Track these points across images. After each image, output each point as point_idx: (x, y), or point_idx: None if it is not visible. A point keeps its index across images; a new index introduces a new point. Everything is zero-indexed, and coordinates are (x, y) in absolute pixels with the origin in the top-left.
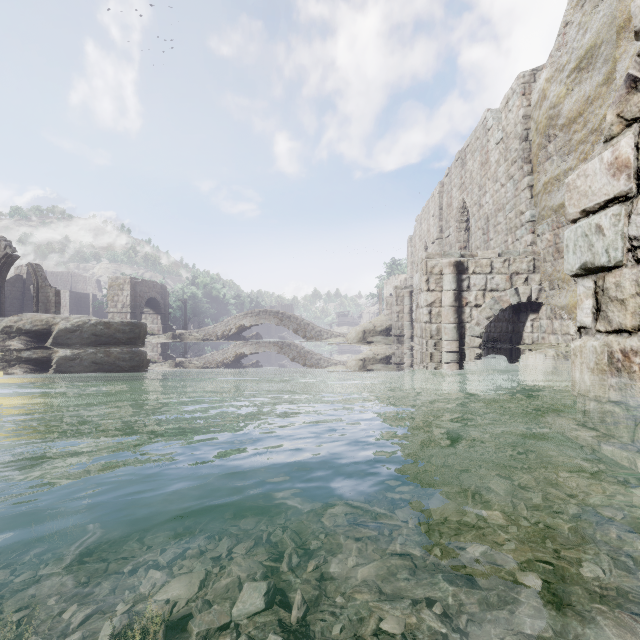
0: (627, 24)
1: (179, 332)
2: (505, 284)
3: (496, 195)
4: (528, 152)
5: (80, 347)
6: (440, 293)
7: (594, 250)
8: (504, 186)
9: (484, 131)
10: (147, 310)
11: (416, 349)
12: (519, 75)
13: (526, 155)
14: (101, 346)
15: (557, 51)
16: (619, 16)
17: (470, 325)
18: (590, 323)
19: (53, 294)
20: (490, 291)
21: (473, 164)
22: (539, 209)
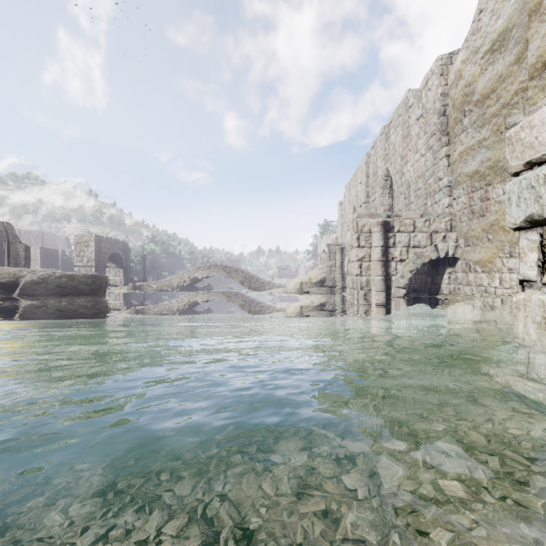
0: (538, 8)
1: (139, 284)
2: (426, 241)
3: (416, 164)
4: (446, 125)
5: (45, 297)
6: (369, 249)
7: (542, 201)
8: (424, 156)
9: (406, 109)
10: (110, 264)
11: (348, 299)
12: (438, 58)
13: (444, 128)
14: (65, 296)
15: (472, 36)
16: (530, 1)
17: (396, 277)
18: (535, 276)
19: (23, 250)
20: (413, 247)
21: (396, 138)
22: (455, 175)
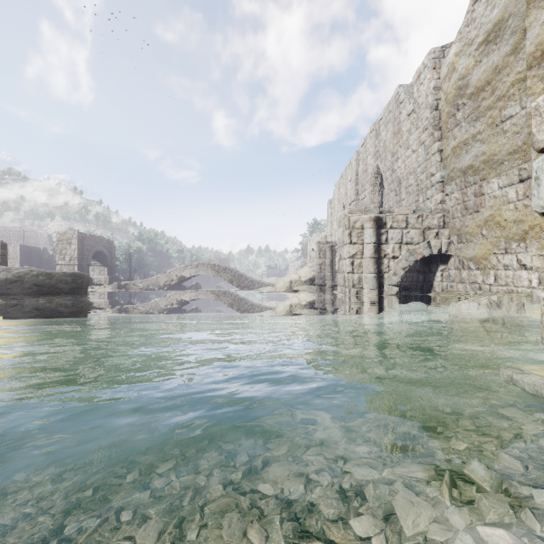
0: None
1: (124, 282)
2: (419, 238)
3: (408, 160)
4: (438, 120)
5: (21, 297)
6: (361, 246)
7: None
8: (415, 152)
9: (396, 104)
10: (94, 262)
11: (339, 297)
12: (430, 51)
13: (436, 123)
14: (43, 296)
15: (466, 27)
16: None
17: (388, 275)
18: None
19: None
20: (406, 244)
21: (386, 134)
22: (448, 171)
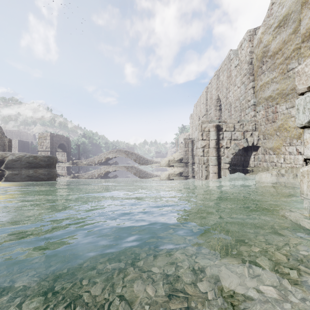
0: (307, 0)
1: (75, 161)
2: (241, 136)
3: (235, 92)
4: (252, 70)
5: (20, 169)
6: (208, 141)
7: None
8: (239, 88)
9: (229, 60)
10: (59, 150)
11: (196, 169)
12: (247, 31)
13: (251, 71)
14: (32, 168)
15: (267, 18)
16: None
17: (223, 157)
18: None
19: (7, 141)
20: (233, 140)
21: (223, 77)
22: (258, 99)
